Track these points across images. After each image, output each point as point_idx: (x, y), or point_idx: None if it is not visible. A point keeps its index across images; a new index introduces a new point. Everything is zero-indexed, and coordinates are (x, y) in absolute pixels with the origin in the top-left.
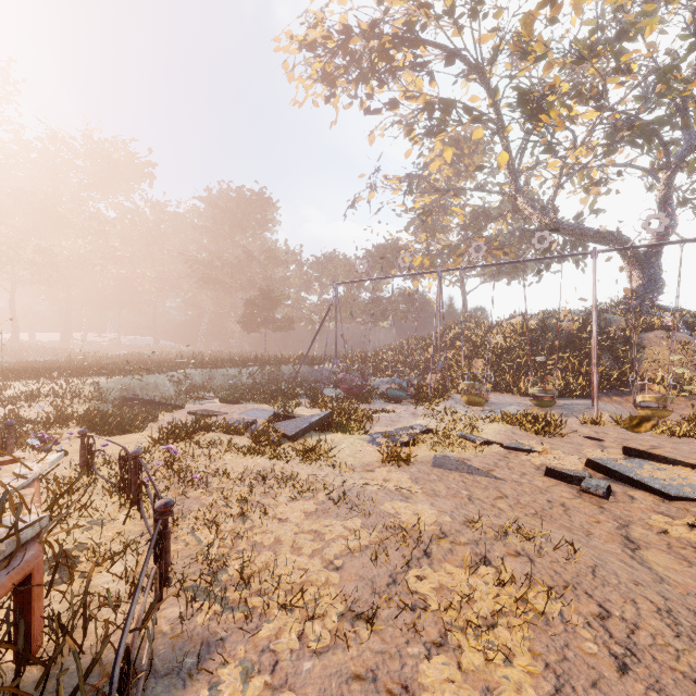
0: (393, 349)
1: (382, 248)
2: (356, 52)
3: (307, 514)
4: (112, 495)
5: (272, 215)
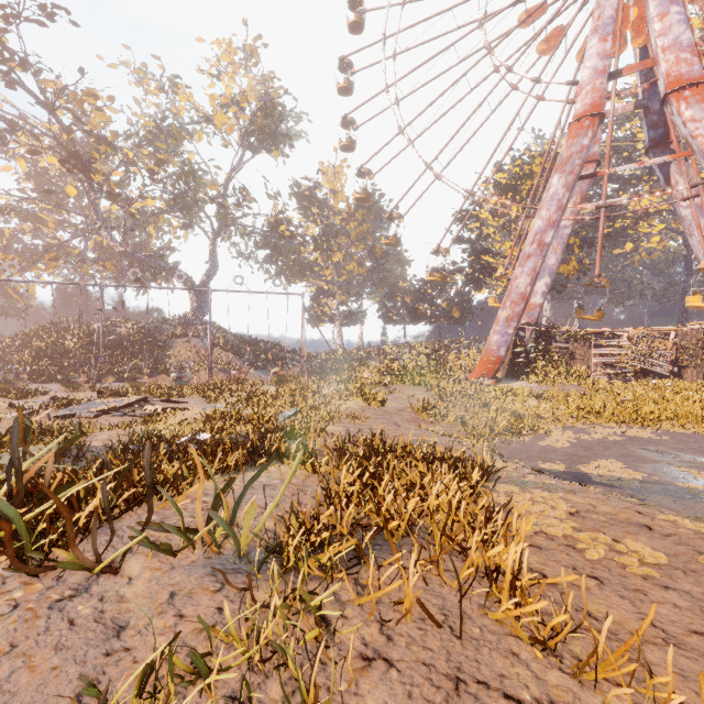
0: None
1: None
2: None
3: None
4: None
5: None
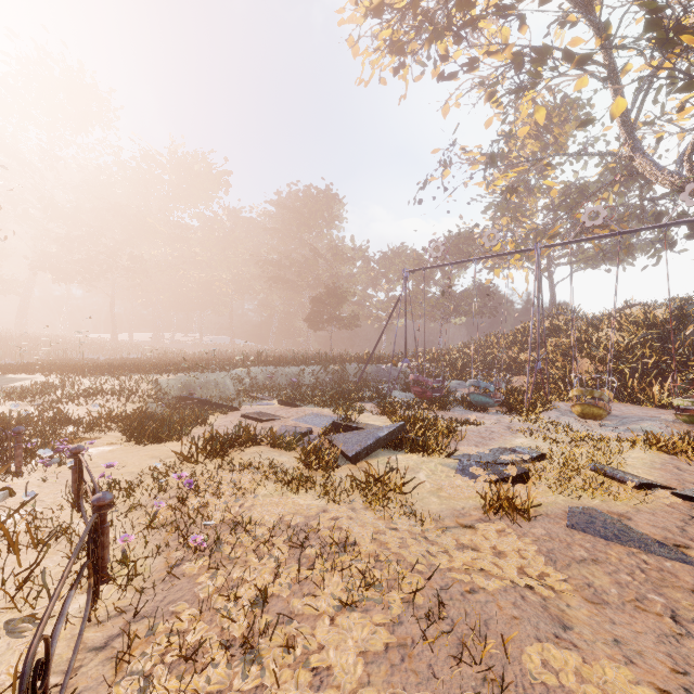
0: (468, 347)
1: (454, 238)
2: (428, 10)
3: (368, 658)
4: (85, 552)
5: (338, 212)
